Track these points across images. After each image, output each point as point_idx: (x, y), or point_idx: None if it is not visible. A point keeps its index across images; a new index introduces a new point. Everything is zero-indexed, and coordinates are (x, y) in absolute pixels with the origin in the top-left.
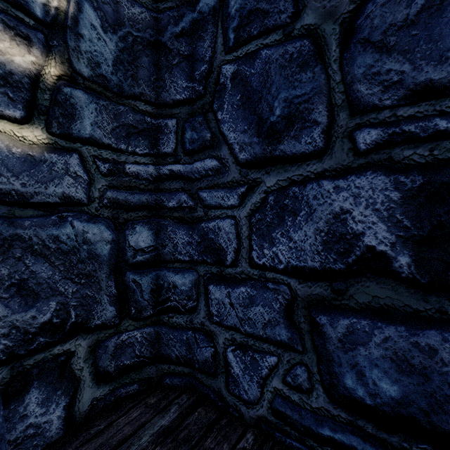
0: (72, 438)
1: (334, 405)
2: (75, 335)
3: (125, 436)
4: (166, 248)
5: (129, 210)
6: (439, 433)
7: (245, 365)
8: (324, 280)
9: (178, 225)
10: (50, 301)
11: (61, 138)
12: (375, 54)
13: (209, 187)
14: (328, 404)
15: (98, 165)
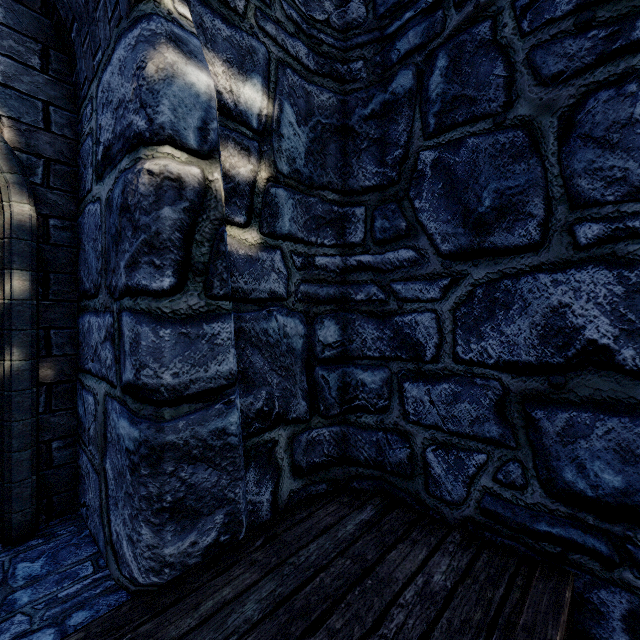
0: (280, 520)
1: (551, 499)
2: (278, 425)
3: (329, 523)
4: (354, 344)
5: (318, 304)
6: None
7: (448, 465)
8: (540, 374)
9: (367, 319)
10: (262, 390)
11: (269, 237)
12: (596, 150)
13: (404, 279)
14: (545, 499)
15: (294, 260)
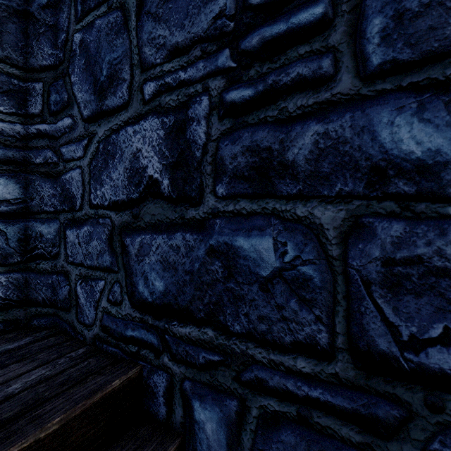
0: None
1: (133, 309)
2: None
3: None
4: (34, 201)
5: None
6: (181, 310)
7: (87, 294)
8: (128, 208)
9: (44, 179)
10: None
11: None
12: (153, 23)
13: (66, 143)
14: (131, 309)
15: None
